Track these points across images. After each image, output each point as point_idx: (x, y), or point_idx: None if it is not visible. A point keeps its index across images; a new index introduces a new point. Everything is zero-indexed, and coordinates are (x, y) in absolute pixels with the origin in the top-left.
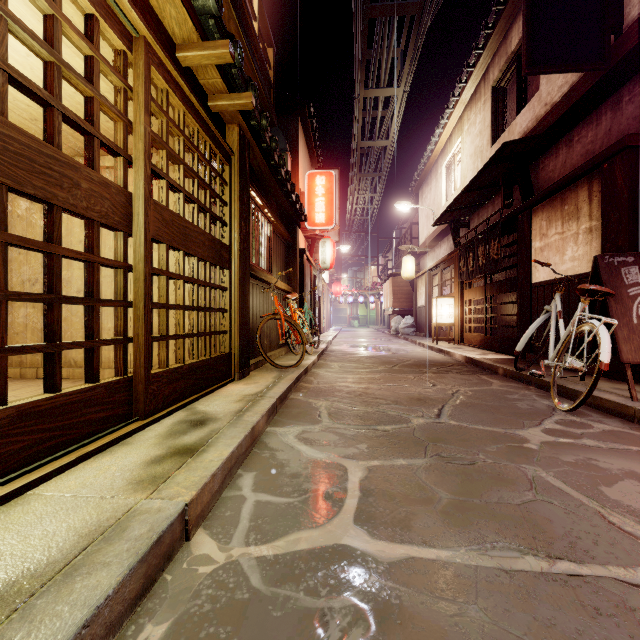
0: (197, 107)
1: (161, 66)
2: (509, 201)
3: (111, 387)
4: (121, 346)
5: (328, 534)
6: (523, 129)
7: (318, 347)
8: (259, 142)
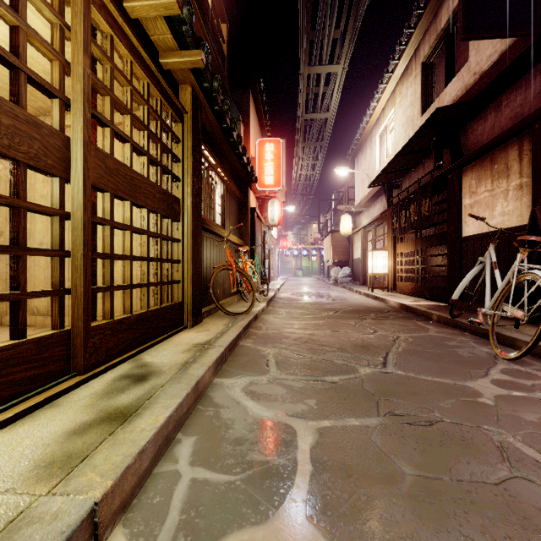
0: (146, 60)
1: (104, 9)
2: (440, 163)
3: (42, 342)
4: (57, 298)
5: (275, 535)
6: (452, 98)
7: (267, 294)
8: (211, 104)
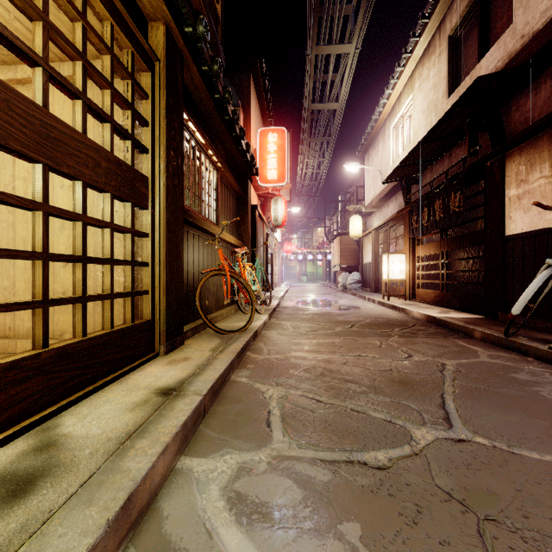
0: None
1: None
2: (476, 148)
3: None
4: None
5: None
6: (490, 71)
7: (270, 304)
8: (197, 59)
